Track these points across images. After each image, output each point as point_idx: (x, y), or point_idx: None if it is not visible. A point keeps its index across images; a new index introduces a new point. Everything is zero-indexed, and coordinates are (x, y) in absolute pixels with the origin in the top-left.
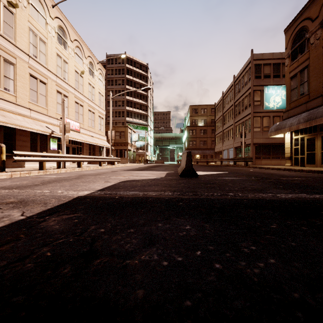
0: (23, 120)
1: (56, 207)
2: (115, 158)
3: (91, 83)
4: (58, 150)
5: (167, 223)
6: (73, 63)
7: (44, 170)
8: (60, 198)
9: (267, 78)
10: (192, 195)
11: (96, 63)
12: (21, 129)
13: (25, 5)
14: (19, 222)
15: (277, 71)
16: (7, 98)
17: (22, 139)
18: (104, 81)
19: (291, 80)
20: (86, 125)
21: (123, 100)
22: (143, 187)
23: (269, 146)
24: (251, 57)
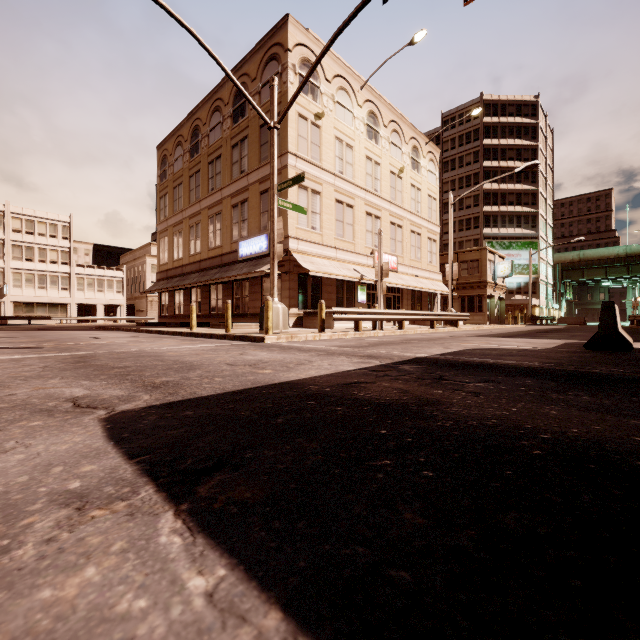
0: (330, 264)
1: (402, 361)
2: (459, 314)
3: (415, 183)
4: (367, 302)
5: (509, 378)
6: (388, 161)
7: (359, 332)
8: (400, 356)
9: None
10: (573, 367)
11: (423, 144)
12: (327, 277)
13: (331, 107)
14: (383, 365)
15: None
16: (314, 239)
17: (328, 290)
18: (437, 171)
19: None
20: (407, 258)
21: (476, 194)
22: (499, 356)
23: None
24: None
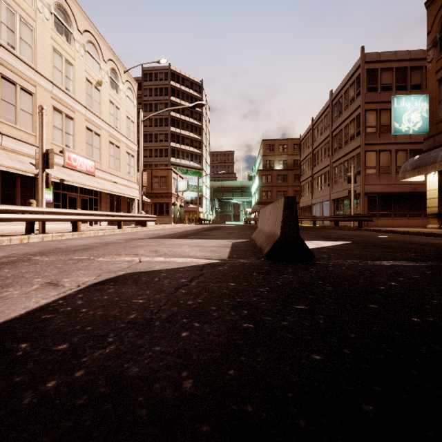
0: None
1: None
2: (148, 216)
3: (114, 101)
4: (56, 202)
5: None
6: (84, 67)
7: None
8: None
9: (386, 91)
10: None
11: (123, 71)
12: None
13: None
14: None
15: (403, 80)
16: None
17: None
18: (135, 100)
19: (440, 84)
20: (106, 165)
21: (166, 133)
22: (132, 345)
23: (390, 197)
24: (361, 58)
